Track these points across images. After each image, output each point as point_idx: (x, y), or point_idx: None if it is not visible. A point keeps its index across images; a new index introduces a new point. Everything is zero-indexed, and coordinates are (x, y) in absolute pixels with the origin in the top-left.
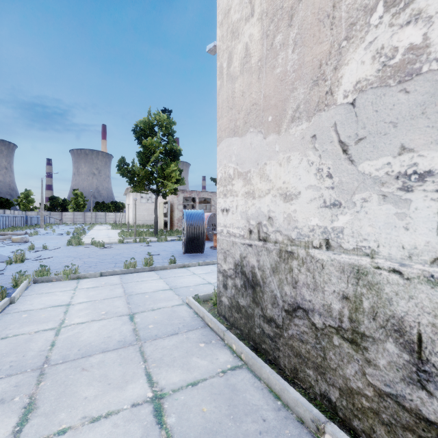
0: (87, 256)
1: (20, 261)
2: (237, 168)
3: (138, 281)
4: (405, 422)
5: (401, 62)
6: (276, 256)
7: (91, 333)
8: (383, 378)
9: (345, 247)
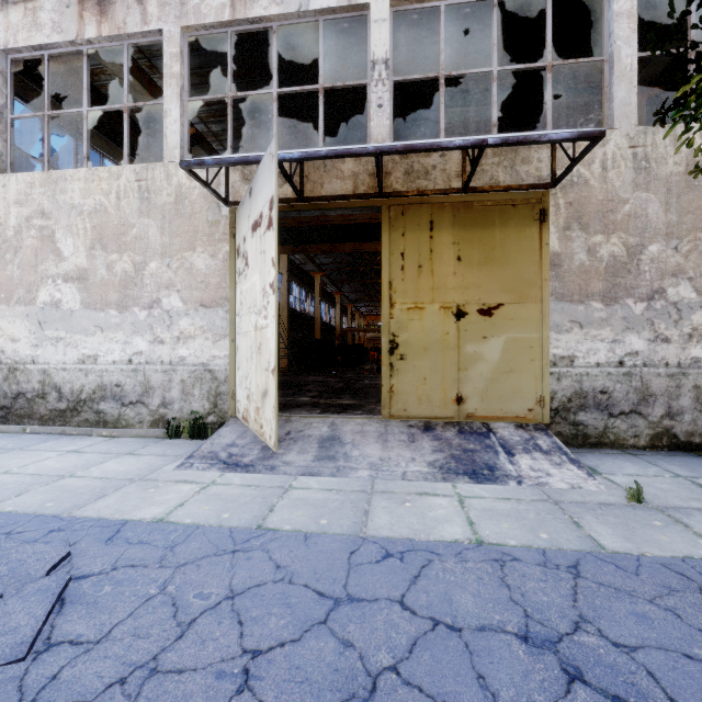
0: None
1: None
2: None
3: None
4: (58, 415)
5: (57, 302)
6: (8, 371)
7: None
8: (52, 405)
9: (41, 362)
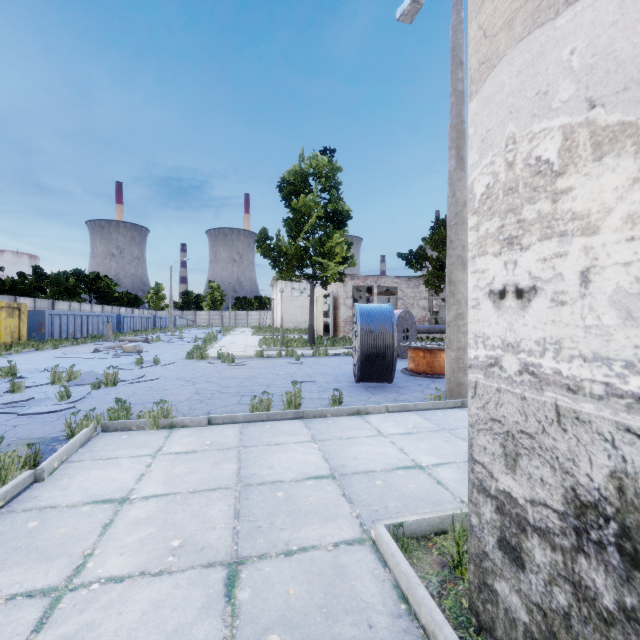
0: (205, 380)
1: (112, 383)
2: (588, 117)
3: (270, 444)
4: None
5: None
6: None
7: (114, 639)
8: None
9: None
